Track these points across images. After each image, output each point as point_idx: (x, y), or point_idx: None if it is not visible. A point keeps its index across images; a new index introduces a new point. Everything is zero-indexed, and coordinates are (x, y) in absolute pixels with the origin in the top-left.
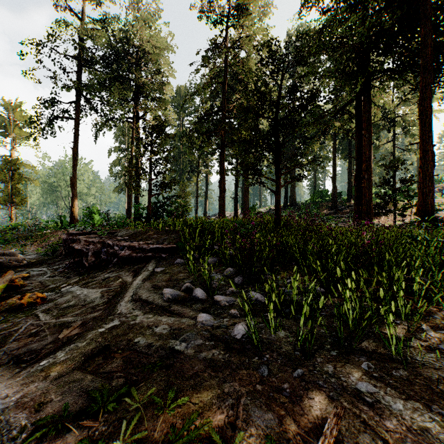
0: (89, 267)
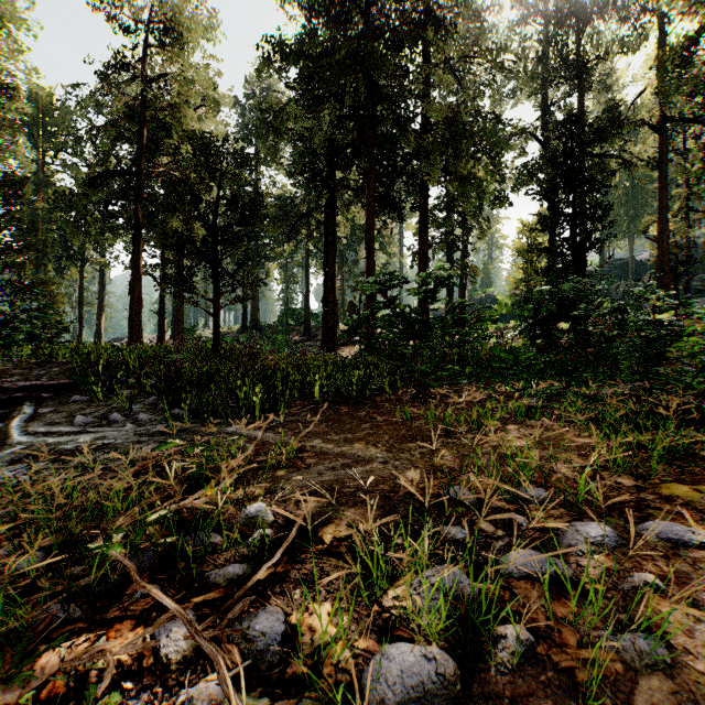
0: None
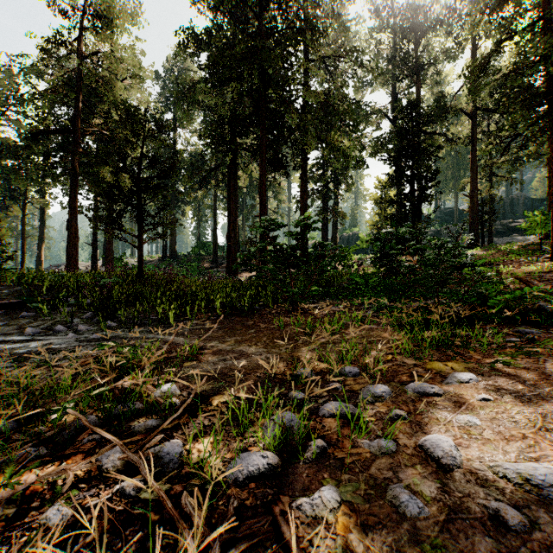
0: None
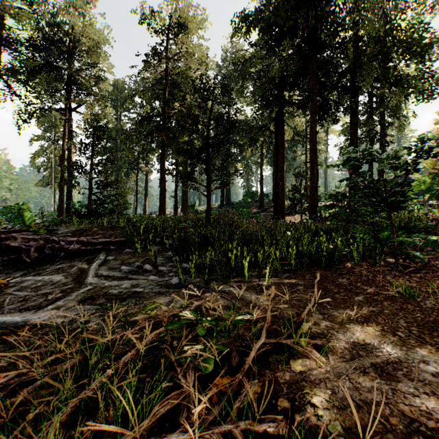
0: (32, 262)
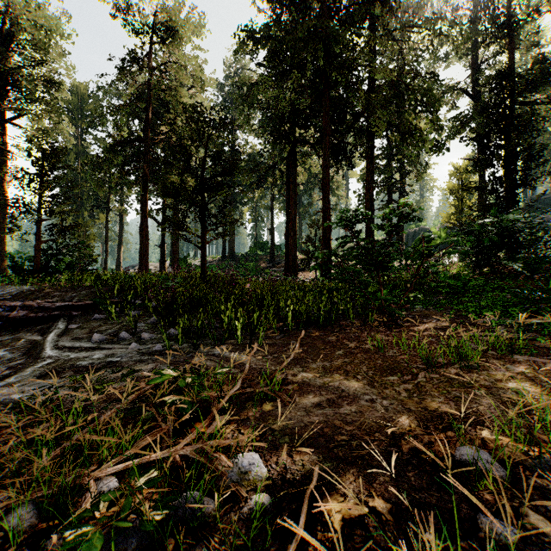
0: None
